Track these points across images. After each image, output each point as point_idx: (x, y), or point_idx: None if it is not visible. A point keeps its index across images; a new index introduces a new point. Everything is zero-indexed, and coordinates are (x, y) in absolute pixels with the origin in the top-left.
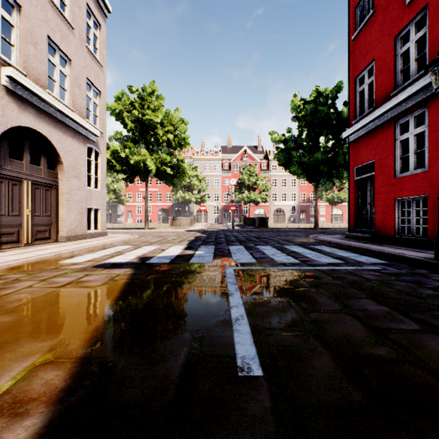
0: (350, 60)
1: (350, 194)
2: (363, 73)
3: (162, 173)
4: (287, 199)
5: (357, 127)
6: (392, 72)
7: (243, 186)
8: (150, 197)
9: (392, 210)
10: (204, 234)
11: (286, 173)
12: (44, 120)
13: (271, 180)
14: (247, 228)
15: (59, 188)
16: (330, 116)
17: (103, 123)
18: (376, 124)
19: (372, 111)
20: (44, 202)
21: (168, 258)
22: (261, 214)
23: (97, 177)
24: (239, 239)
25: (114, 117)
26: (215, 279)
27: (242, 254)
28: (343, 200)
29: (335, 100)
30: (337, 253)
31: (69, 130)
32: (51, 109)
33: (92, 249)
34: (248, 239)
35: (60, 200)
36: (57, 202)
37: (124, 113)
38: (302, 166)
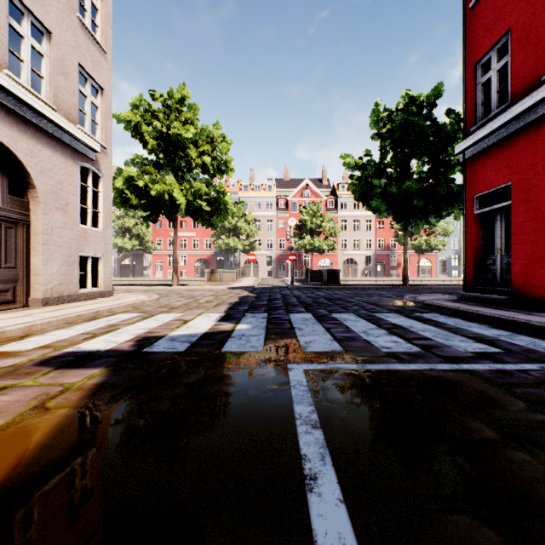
0: (467, 38)
1: (466, 235)
2: (489, 55)
3: (196, 210)
4: (360, 247)
5: (481, 135)
6: (543, 43)
7: (304, 230)
8: (185, 245)
9: (543, 259)
10: (253, 293)
11: (359, 214)
12: (1, 117)
13: (340, 222)
14: (311, 285)
15: (31, 226)
16: (426, 131)
17: (106, 134)
18: (514, 127)
19: (506, 108)
20: (3, 246)
21: (186, 341)
22: (327, 265)
23: (96, 211)
24: (302, 301)
25: (131, 133)
26: (267, 406)
27: (313, 332)
28: (433, 248)
29: (432, 109)
30: (470, 329)
31: (48, 138)
32: (13, 101)
33: (73, 320)
34: (316, 301)
35: (32, 244)
36: (29, 247)
37: (143, 126)
38: (387, 199)
